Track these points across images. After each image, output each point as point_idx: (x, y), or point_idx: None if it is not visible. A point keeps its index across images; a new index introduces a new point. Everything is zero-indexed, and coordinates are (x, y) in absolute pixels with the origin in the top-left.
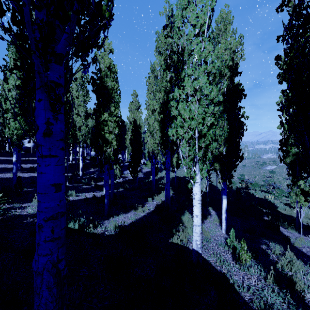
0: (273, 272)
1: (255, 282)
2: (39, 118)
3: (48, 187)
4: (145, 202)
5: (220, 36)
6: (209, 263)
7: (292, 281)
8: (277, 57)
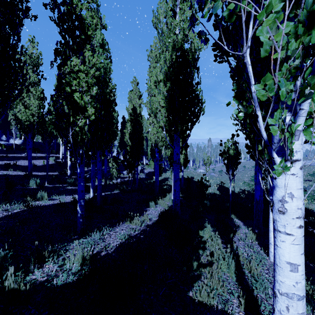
0: None
1: None
2: None
3: None
4: (145, 208)
5: None
6: None
7: None
8: None
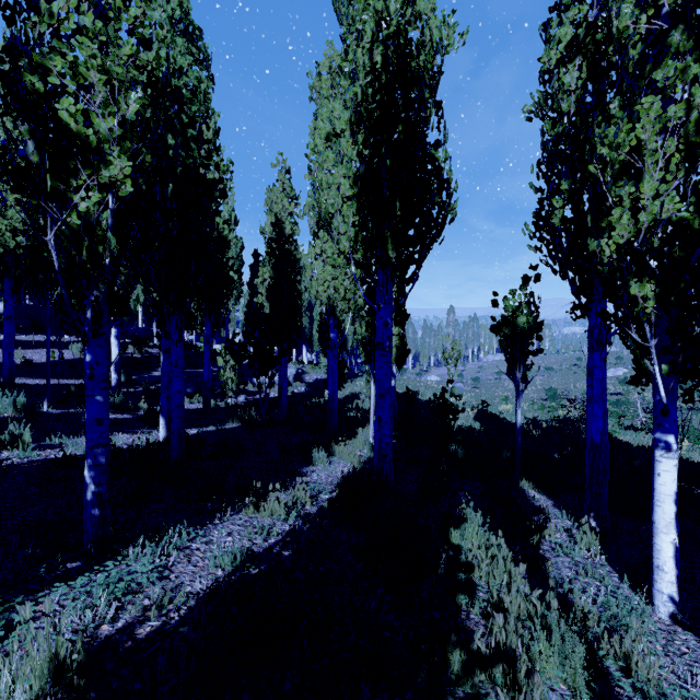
0: None
1: None
2: None
3: None
4: (302, 466)
5: None
6: None
7: None
8: None
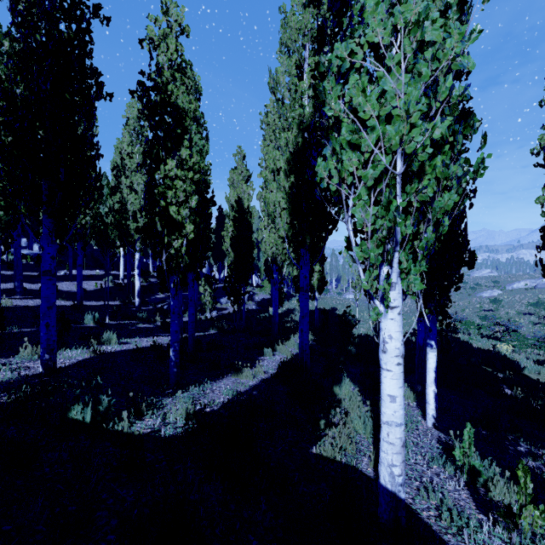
0: None
1: None
2: None
3: None
4: (257, 356)
5: None
6: (421, 521)
7: None
8: None
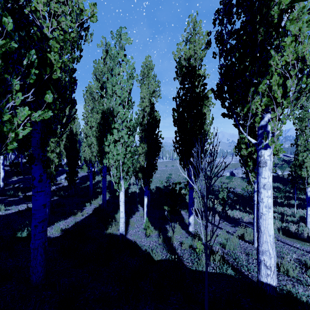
0: (162, 236)
1: (153, 243)
2: (36, 173)
3: (41, 206)
4: (83, 207)
5: (145, 77)
6: (130, 240)
7: (170, 238)
8: (173, 109)
